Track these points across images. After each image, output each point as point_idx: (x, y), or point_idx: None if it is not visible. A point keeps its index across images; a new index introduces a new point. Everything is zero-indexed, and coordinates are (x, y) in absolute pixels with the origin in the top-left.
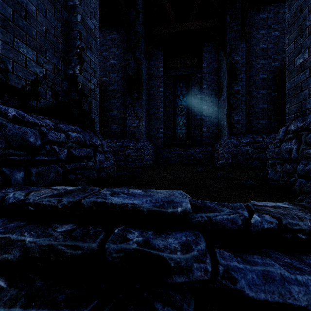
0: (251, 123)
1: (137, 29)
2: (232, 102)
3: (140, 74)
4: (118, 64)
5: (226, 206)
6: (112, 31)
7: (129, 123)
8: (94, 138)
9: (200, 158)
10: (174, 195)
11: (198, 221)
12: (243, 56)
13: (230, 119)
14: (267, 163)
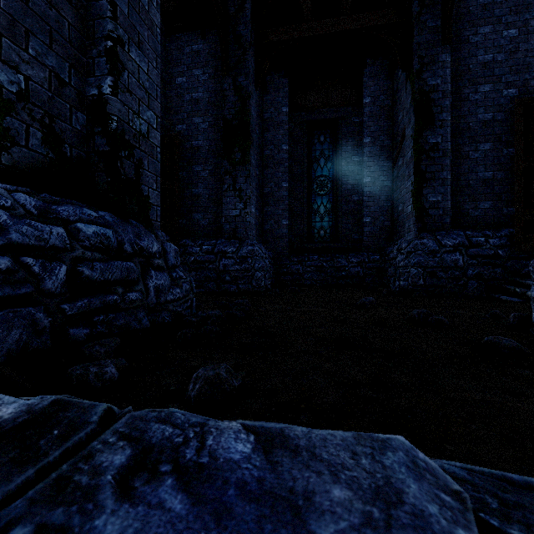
0: (462, 207)
1: (240, 32)
2: (423, 167)
3: (246, 116)
4: (206, 100)
5: None
6: (194, 37)
7: (226, 210)
8: (144, 238)
9: (358, 275)
10: (405, 503)
11: None
12: (445, 78)
13: (420, 200)
14: (533, 293)
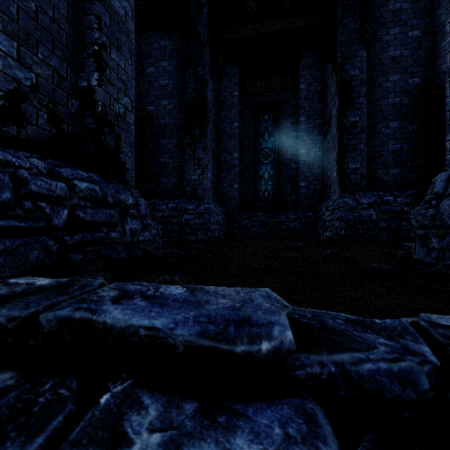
0: (376, 173)
1: (199, 32)
2: (345, 141)
3: (203, 99)
4: (171, 86)
5: (372, 329)
6: (162, 35)
7: (187, 175)
8: (122, 194)
9: (295, 228)
10: (253, 303)
11: (313, 375)
12: (363, 69)
13: (343, 167)
14: (413, 235)
